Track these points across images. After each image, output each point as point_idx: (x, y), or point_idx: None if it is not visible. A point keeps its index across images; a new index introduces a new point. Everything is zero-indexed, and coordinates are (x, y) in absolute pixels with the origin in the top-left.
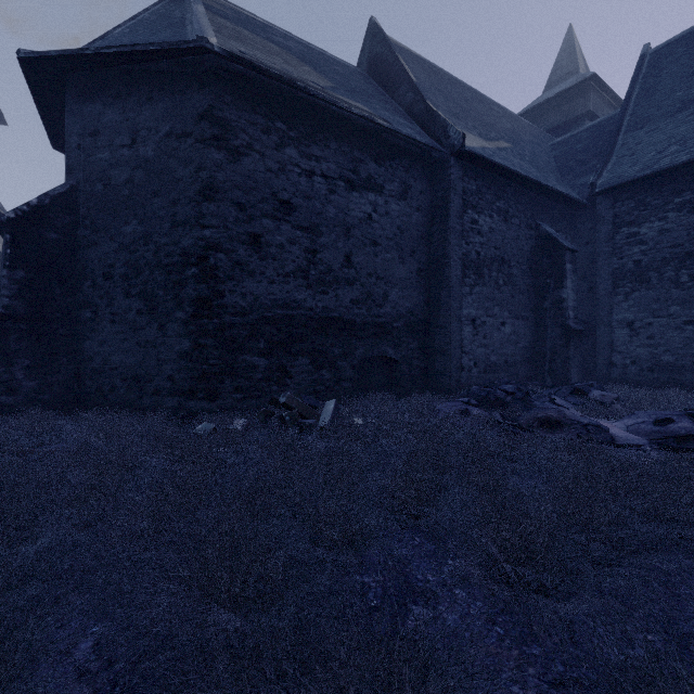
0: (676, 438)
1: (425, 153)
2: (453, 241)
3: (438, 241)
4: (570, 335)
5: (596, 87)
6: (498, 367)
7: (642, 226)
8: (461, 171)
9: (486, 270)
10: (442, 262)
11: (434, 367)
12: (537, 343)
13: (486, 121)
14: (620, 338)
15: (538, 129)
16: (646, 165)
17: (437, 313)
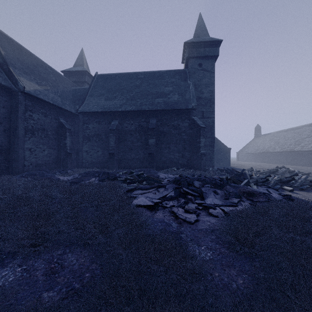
0: (74, 178)
1: (8, 87)
2: (21, 121)
3: (14, 120)
4: (68, 154)
5: (89, 74)
6: (42, 164)
7: (89, 125)
8: (24, 98)
9: (36, 132)
10: (16, 128)
11: (12, 166)
12: (59, 156)
13: (42, 76)
14: (85, 155)
15: (69, 81)
16: (90, 109)
17: (14, 146)
